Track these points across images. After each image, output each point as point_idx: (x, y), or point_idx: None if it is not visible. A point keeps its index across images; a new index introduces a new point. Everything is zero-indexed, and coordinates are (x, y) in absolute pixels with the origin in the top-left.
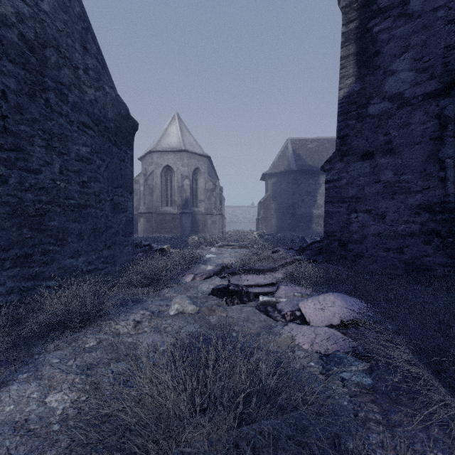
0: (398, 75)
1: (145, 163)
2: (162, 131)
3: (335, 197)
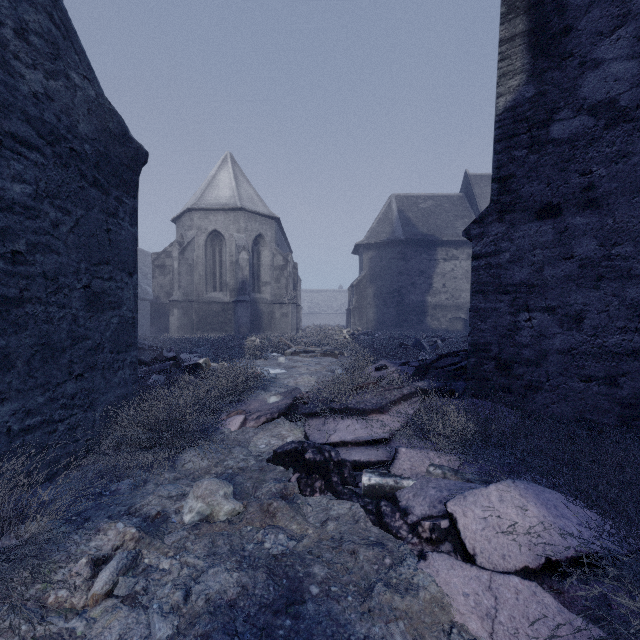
0: (607, 68)
1: (181, 226)
2: (207, 180)
3: (490, 283)
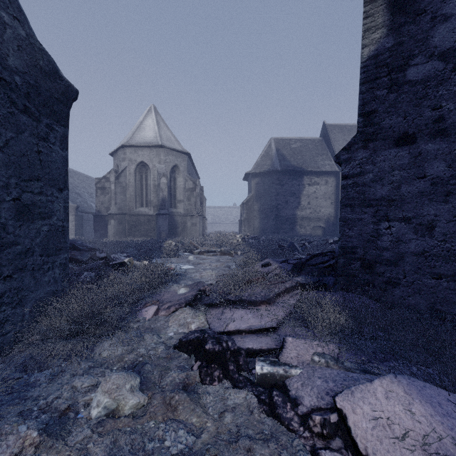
0: (455, 21)
1: (117, 158)
2: (137, 124)
3: (357, 198)
